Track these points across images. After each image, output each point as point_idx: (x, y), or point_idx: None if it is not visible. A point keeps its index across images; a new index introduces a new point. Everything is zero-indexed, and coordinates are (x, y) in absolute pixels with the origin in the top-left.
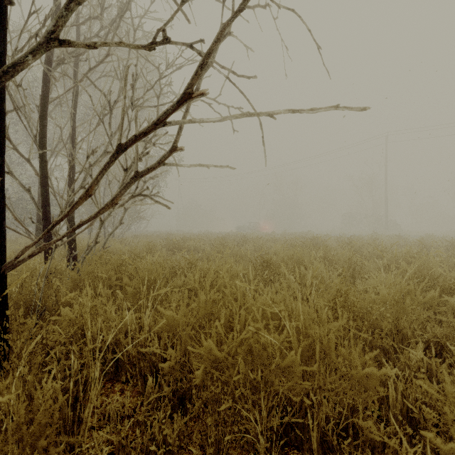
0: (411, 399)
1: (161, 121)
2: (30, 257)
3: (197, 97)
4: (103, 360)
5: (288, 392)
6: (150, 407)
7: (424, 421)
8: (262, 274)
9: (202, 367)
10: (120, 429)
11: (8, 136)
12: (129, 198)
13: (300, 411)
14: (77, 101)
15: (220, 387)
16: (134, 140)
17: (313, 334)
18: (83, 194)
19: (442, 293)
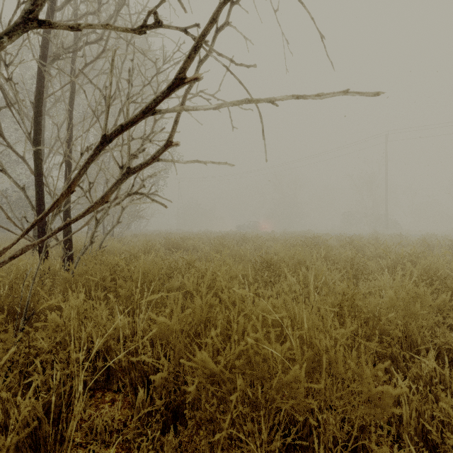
0: (426, 416)
1: (149, 110)
2: (11, 259)
3: (190, 82)
4: (92, 369)
5: (292, 409)
6: (139, 424)
7: (444, 446)
8: (262, 275)
9: (196, 382)
10: (108, 446)
11: (2, 133)
12: (125, 197)
13: (304, 428)
14: (73, 98)
15: (216, 405)
16: (120, 130)
17: (319, 344)
18: (65, 190)
19: (450, 296)
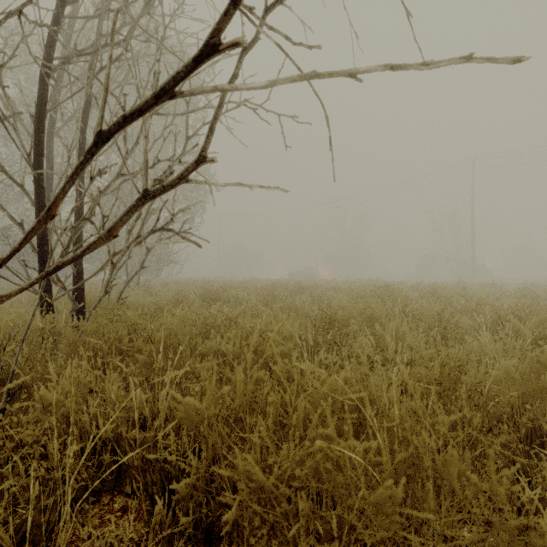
0: None
1: (166, 92)
2: None
3: (226, 49)
4: (93, 468)
5: (379, 541)
6: None
7: None
8: (324, 334)
9: (237, 501)
10: None
11: None
12: (148, 234)
13: None
14: (87, 112)
15: (266, 537)
16: (122, 123)
17: (417, 443)
18: (43, 215)
19: None
